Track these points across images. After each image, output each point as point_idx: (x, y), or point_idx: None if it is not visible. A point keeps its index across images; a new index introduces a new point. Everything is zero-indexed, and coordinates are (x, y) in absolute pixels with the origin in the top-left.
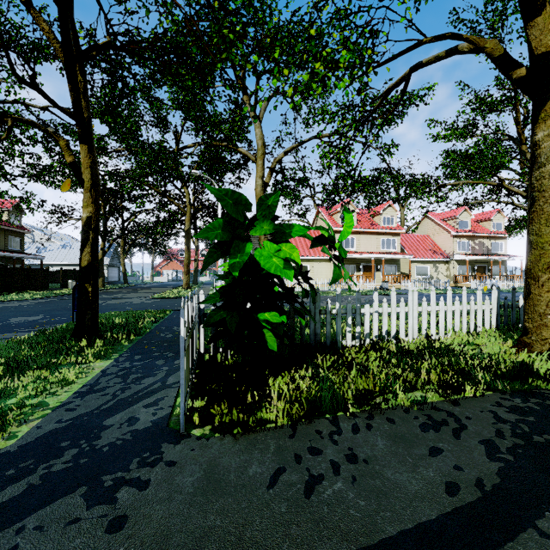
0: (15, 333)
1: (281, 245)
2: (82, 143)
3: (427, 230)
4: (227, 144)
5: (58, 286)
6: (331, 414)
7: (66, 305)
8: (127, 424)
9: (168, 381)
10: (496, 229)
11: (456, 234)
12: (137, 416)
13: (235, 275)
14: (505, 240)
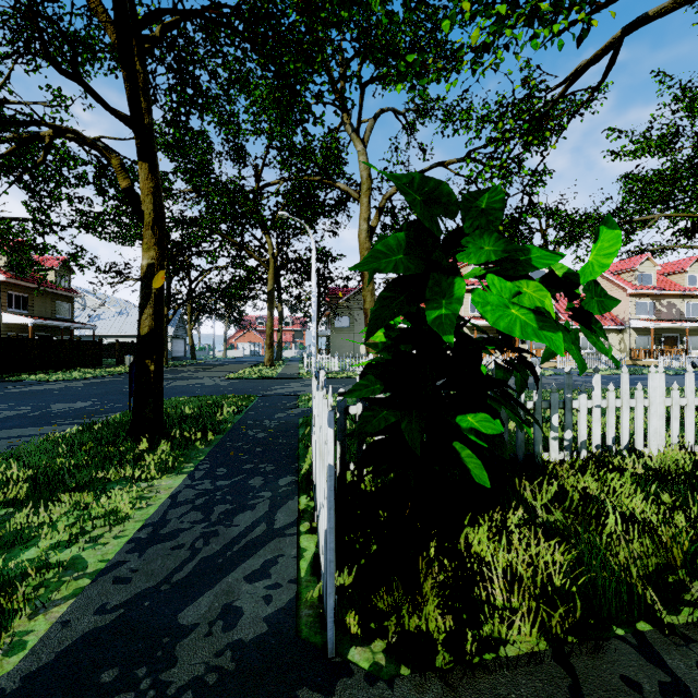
0: (55, 427)
1: (518, 283)
2: (142, 160)
3: None
4: (321, 179)
5: (112, 363)
6: (623, 626)
7: (122, 387)
8: (222, 623)
9: (277, 522)
10: (692, 284)
11: (635, 292)
12: (238, 603)
13: (449, 342)
14: None
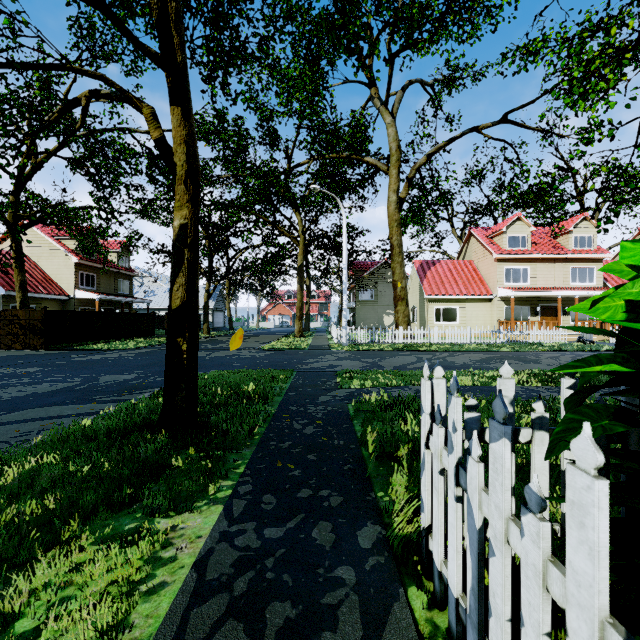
0: (94, 405)
1: None
2: (174, 103)
3: None
4: (349, 155)
5: (163, 333)
6: None
7: None
8: None
9: None
10: None
11: None
12: None
13: None
14: None
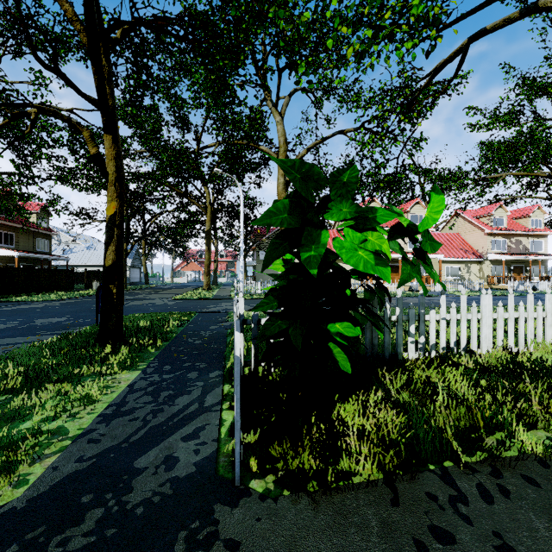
0: (39, 336)
1: (365, 234)
2: (107, 133)
3: (457, 228)
4: (248, 143)
5: (82, 287)
6: (435, 464)
7: (90, 306)
8: (164, 467)
9: (207, 402)
10: (535, 226)
11: (491, 232)
12: (176, 454)
13: (313, 274)
14: (545, 238)
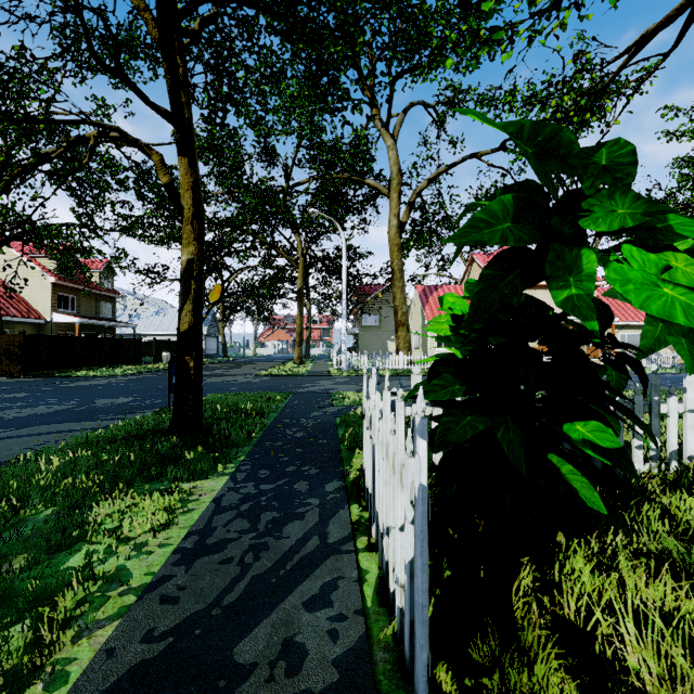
0: (99, 422)
1: (662, 256)
2: (181, 154)
3: None
4: (350, 176)
5: (151, 360)
6: None
7: (160, 383)
8: (284, 665)
9: (331, 536)
10: None
11: None
12: (300, 638)
13: (592, 330)
14: None
